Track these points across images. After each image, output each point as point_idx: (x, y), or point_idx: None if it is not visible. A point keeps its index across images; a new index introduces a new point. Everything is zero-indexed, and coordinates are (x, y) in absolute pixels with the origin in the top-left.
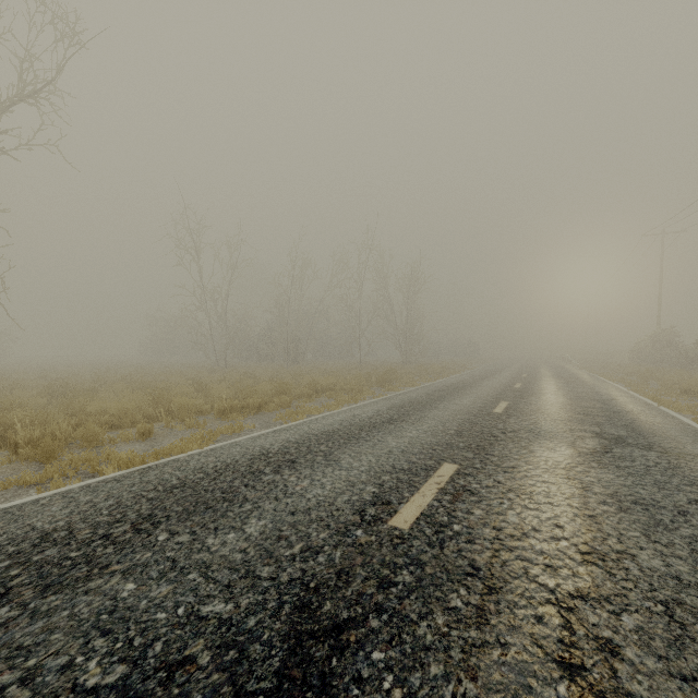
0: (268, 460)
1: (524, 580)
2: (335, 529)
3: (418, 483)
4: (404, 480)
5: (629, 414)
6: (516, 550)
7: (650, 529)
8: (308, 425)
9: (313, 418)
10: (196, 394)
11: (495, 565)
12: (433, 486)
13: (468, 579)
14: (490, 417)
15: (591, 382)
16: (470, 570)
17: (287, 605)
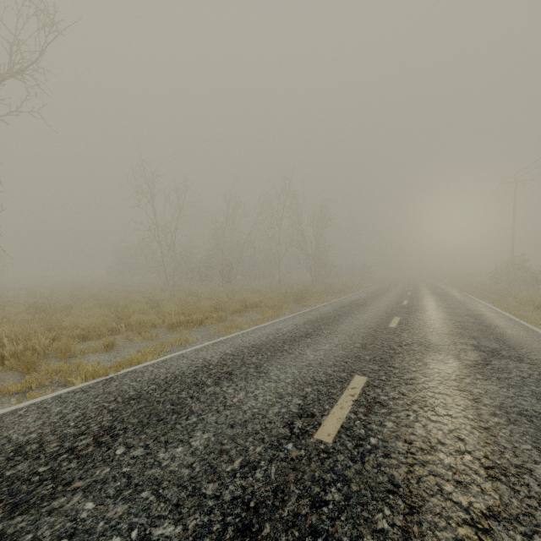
0: (210, 372)
1: (439, 498)
2: (269, 443)
3: (335, 395)
4: (323, 392)
5: (498, 328)
6: (427, 464)
7: (539, 441)
8: (240, 338)
9: (244, 331)
10: (151, 309)
11: (412, 481)
12: (349, 398)
13: (390, 497)
14: (387, 331)
15: (462, 299)
16: (391, 487)
17: (230, 528)
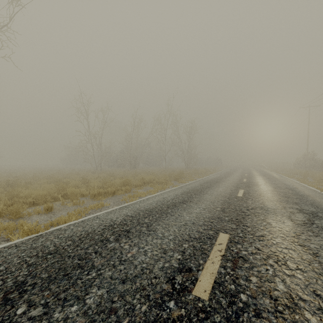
0: (113, 230)
1: None
2: (153, 300)
3: (207, 251)
4: (197, 247)
5: (309, 197)
6: None
7: None
8: (138, 204)
9: (142, 199)
10: (83, 185)
11: None
12: (217, 254)
13: None
14: (237, 199)
15: (280, 178)
16: None
17: None
